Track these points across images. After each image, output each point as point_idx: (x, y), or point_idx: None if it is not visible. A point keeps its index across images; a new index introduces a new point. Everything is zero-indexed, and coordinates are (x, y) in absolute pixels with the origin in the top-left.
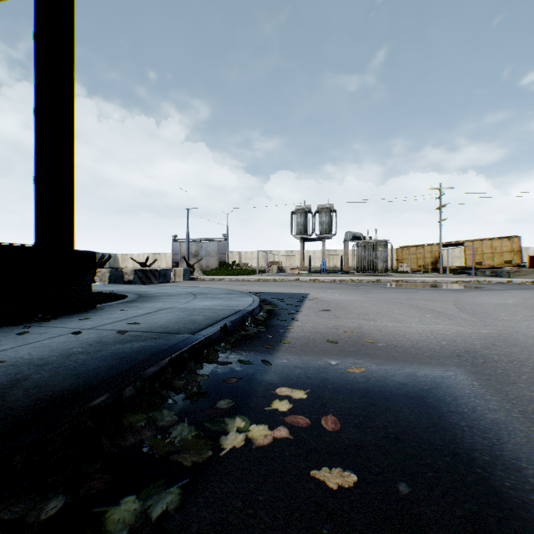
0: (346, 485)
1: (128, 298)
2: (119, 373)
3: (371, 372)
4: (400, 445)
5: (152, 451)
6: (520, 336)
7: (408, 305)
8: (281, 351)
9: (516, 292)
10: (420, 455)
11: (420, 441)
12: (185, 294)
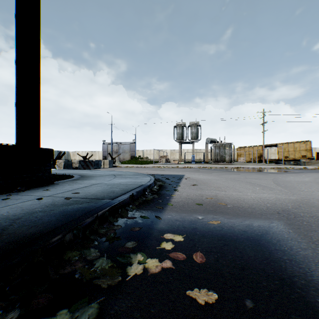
0: (210, 301)
1: (74, 177)
2: (63, 224)
3: (224, 223)
4: (245, 272)
5: (81, 277)
6: (315, 201)
7: (245, 182)
8: (167, 210)
9: (309, 174)
10: (258, 280)
11: (258, 270)
12: (109, 175)
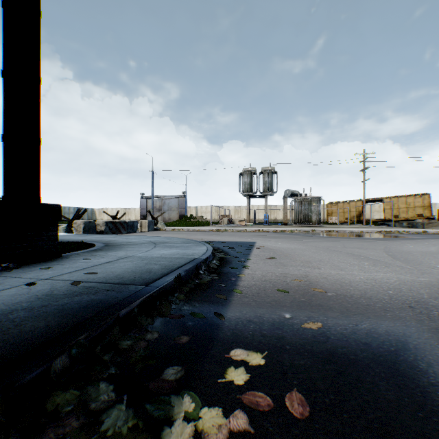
0: None
1: (95, 247)
2: (54, 337)
3: (328, 328)
4: None
5: None
6: None
7: (345, 253)
8: (234, 302)
9: (434, 241)
10: None
11: (413, 437)
12: (147, 243)
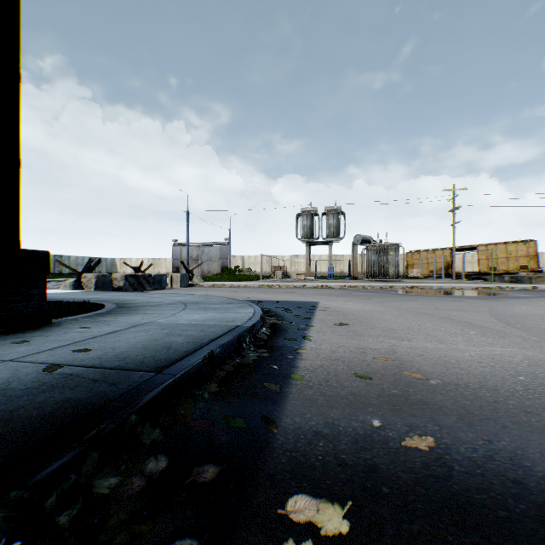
0: None
1: (103, 309)
2: None
3: (446, 446)
4: None
5: None
6: None
7: (439, 317)
8: (291, 396)
9: None
10: None
11: None
12: (175, 303)
